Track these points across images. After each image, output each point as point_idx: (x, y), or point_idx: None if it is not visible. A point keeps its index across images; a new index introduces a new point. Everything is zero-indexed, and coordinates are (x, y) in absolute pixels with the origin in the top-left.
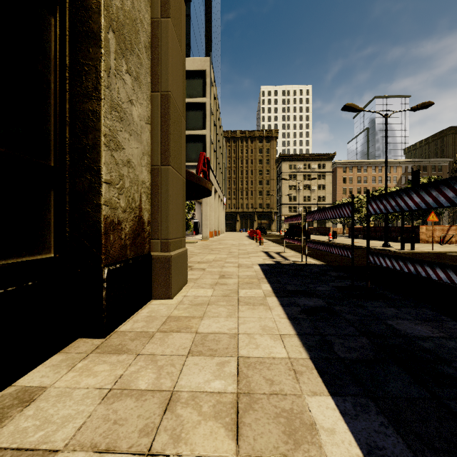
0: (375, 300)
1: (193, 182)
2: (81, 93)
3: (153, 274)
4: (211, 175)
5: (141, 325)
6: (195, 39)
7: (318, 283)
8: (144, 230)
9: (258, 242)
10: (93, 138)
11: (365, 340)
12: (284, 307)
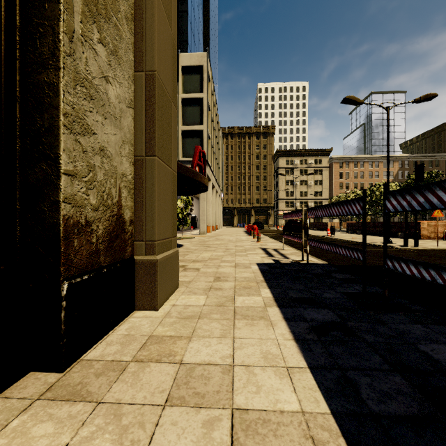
0: (394, 312)
1: (188, 176)
2: (34, 60)
3: (136, 281)
4: (208, 170)
5: (114, 349)
6: (192, 35)
7: (324, 287)
8: (125, 230)
9: (255, 238)
10: (50, 118)
11: (400, 379)
12: (289, 322)
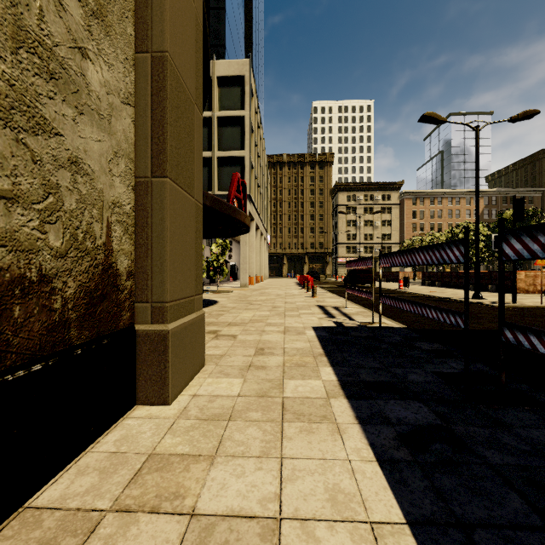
0: (517, 407)
1: (223, 213)
2: None
3: (137, 362)
4: (251, 207)
5: (86, 484)
6: (231, 39)
7: (408, 365)
8: (119, 287)
9: (310, 291)
10: None
11: None
12: (365, 426)
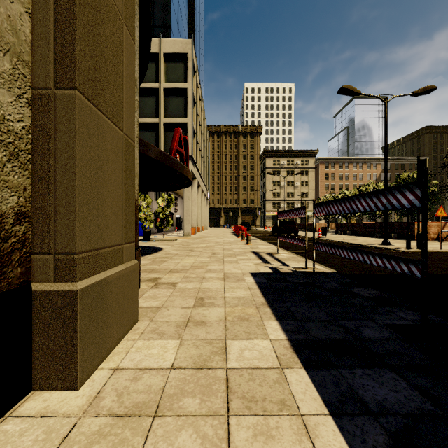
0: None
1: (164, 164)
2: None
3: (34, 333)
4: (193, 167)
5: None
6: (176, 22)
7: (356, 316)
8: None
9: (244, 239)
10: None
11: None
12: (340, 420)
